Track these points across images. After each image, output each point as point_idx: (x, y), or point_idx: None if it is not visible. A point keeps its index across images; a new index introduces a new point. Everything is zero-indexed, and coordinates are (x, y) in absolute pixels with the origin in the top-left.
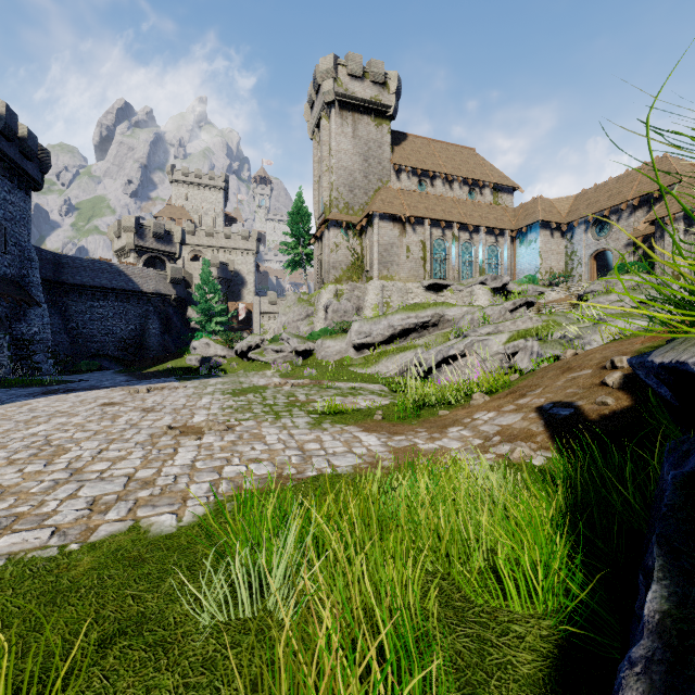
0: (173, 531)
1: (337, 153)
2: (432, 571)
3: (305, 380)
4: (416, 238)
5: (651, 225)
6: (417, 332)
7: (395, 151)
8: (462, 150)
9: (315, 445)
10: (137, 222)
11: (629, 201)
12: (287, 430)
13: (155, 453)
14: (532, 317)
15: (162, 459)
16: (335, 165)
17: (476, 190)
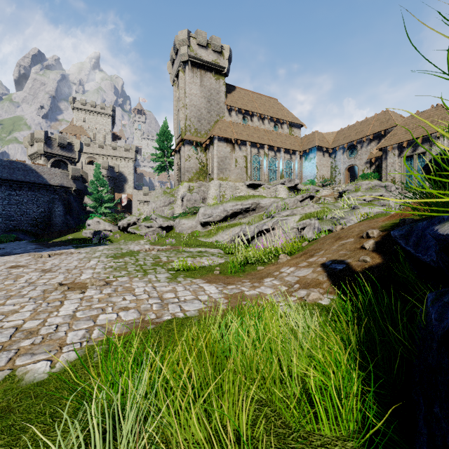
0: (44, 378)
1: (189, 95)
2: (258, 399)
3: (167, 246)
4: (241, 154)
5: (379, 151)
6: (242, 214)
7: (228, 97)
8: (269, 99)
9: (171, 295)
10: (46, 135)
11: (367, 136)
12: (151, 283)
13: (44, 306)
14: (314, 205)
15: (49, 311)
16: (188, 103)
17: (278, 125)
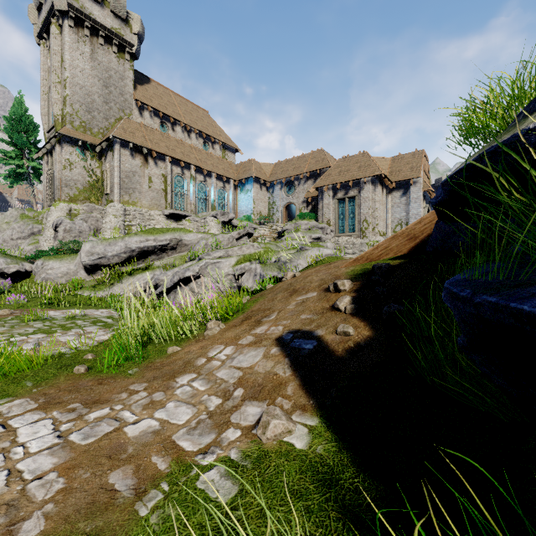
0: None
1: (71, 68)
2: None
3: (2, 311)
4: (158, 171)
5: (316, 190)
6: (156, 255)
7: (138, 89)
8: (198, 109)
9: None
10: None
11: (304, 173)
12: None
13: None
14: (254, 244)
15: None
16: (68, 79)
17: (209, 144)
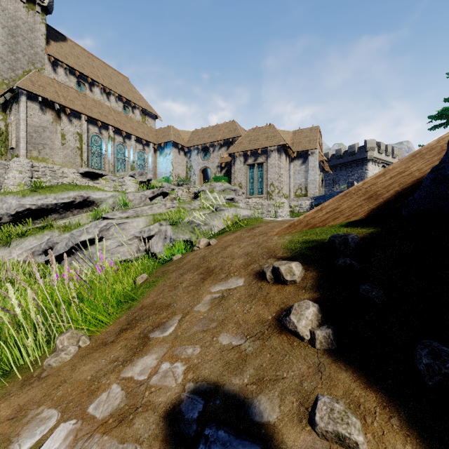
0: None
1: None
2: None
3: None
4: (72, 129)
5: (229, 156)
6: (58, 213)
7: (52, 44)
8: (118, 74)
9: None
10: None
11: (219, 141)
12: None
13: None
14: (166, 203)
15: None
16: None
17: (129, 108)
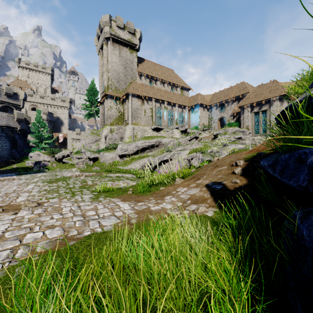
0: None
1: (111, 63)
2: (162, 310)
3: (93, 173)
4: (148, 106)
5: (239, 108)
6: (149, 149)
7: (139, 66)
8: (168, 70)
9: (92, 212)
10: None
11: (231, 98)
12: (77, 203)
13: None
14: (198, 143)
15: None
16: (110, 68)
17: (174, 88)
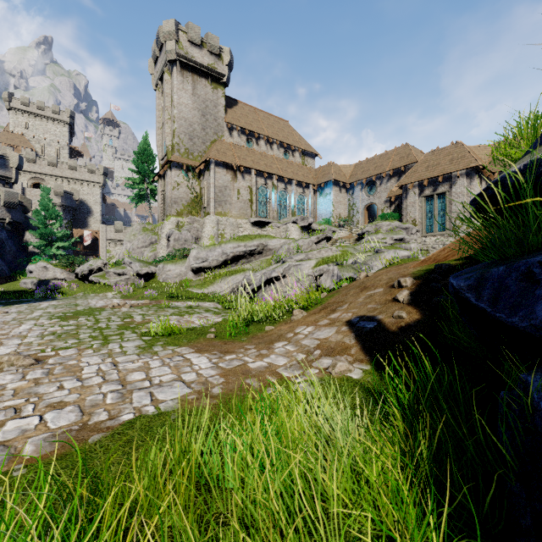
0: None
1: (178, 105)
2: None
3: (145, 301)
4: (245, 184)
5: (400, 189)
6: (246, 258)
7: (228, 112)
8: (279, 120)
9: (140, 375)
10: None
11: (387, 172)
12: (111, 358)
13: None
14: (332, 248)
15: None
16: (176, 115)
17: (289, 152)
